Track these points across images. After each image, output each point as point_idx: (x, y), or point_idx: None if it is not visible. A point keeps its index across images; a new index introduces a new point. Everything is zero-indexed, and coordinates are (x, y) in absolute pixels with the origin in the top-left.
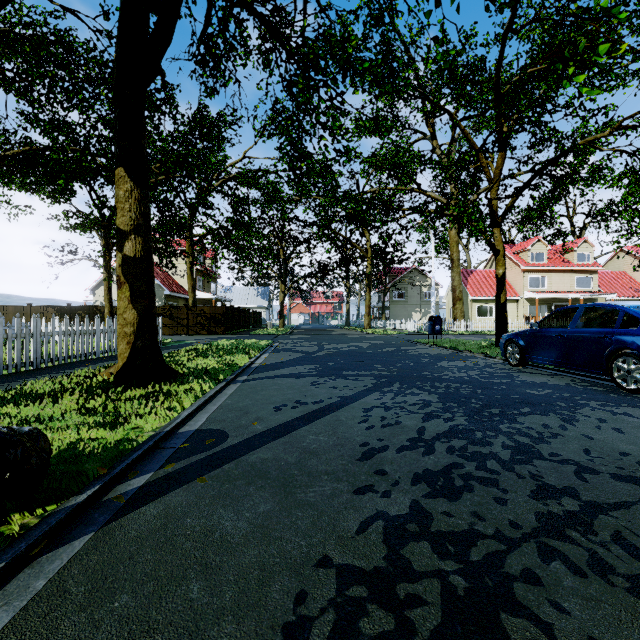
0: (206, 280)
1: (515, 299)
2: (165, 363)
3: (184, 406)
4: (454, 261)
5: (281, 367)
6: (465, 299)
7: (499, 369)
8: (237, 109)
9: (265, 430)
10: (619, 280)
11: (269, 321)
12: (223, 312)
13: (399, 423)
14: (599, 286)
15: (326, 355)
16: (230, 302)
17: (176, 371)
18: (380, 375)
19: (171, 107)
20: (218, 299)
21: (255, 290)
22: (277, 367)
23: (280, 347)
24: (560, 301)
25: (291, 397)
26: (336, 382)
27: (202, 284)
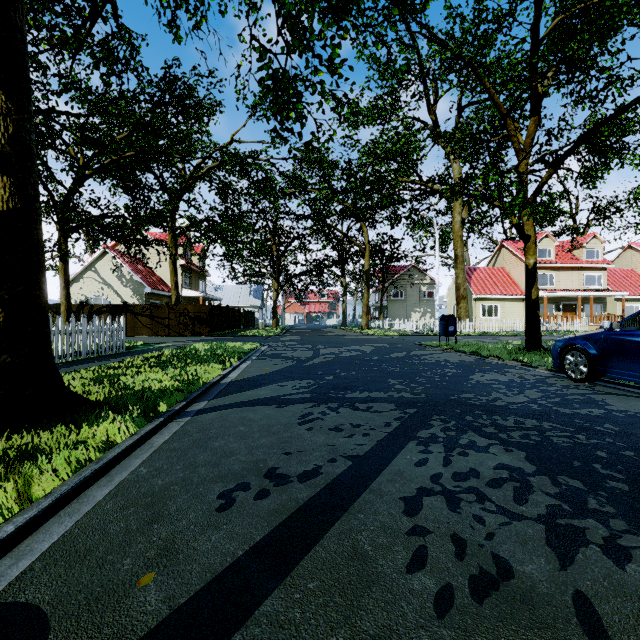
0: (193, 277)
1: (521, 298)
2: (64, 388)
3: (39, 491)
4: (458, 257)
5: (261, 384)
6: (468, 298)
7: (562, 387)
8: (216, 69)
9: (159, 621)
10: (628, 278)
11: (261, 321)
12: (208, 311)
13: (508, 572)
14: (608, 284)
15: (322, 363)
16: (220, 301)
17: (85, 400)
18: (403, 400)
19: (134, 61)
20: (206, 297)
21: (247, 289)
22: (255, 384)
23: (267, 352)
24: (568, 300)
25: (261, 458)
26: (339, 416)
27: (189, 281)
